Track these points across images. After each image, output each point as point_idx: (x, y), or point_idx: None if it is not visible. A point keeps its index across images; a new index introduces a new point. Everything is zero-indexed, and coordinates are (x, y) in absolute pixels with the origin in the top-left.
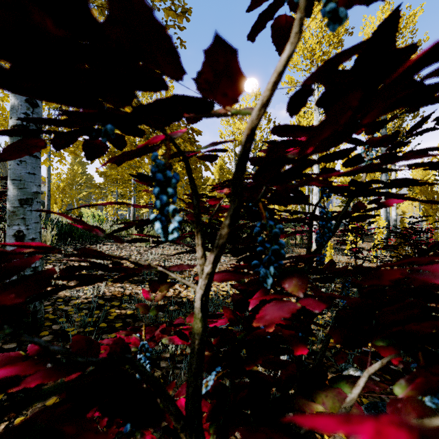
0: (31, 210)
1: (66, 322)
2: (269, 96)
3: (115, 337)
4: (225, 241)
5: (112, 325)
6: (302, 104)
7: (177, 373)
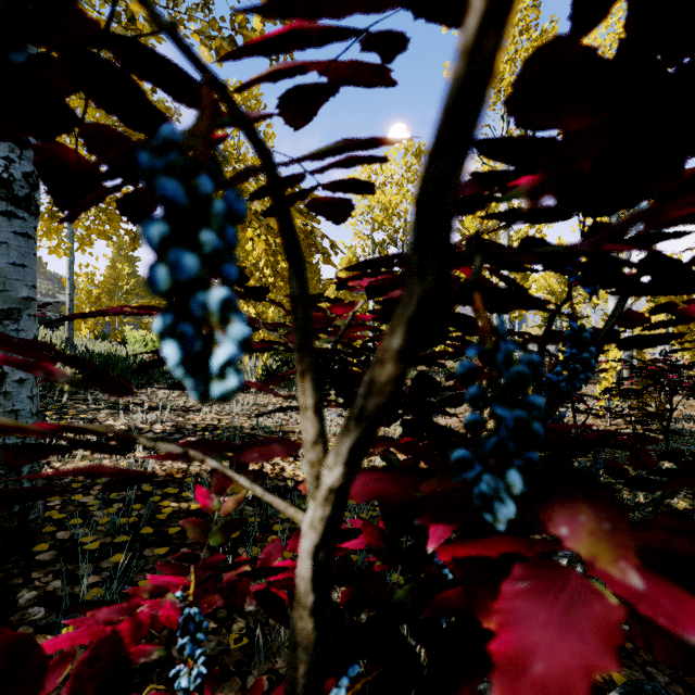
0: (18, 330)
1: (82, 526)
2: None
3: (167, 553)
4: (385, 403)
5: (163, 531)
6: None
7: (274, 624)
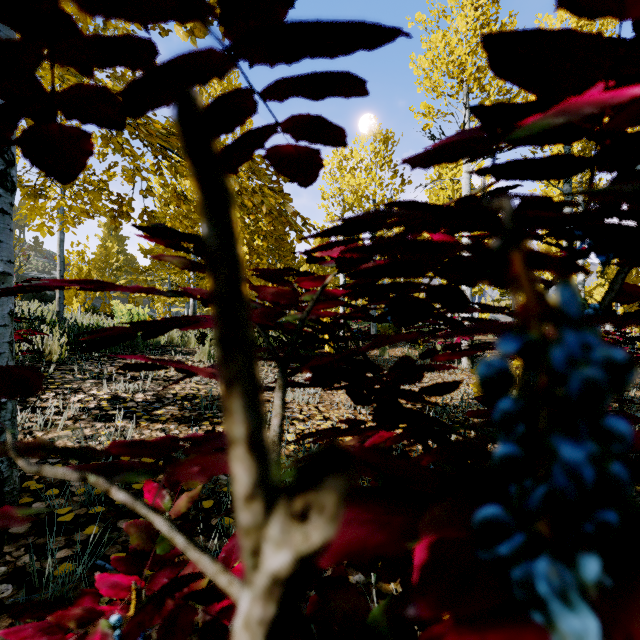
0: None
1: (58, 497)
2: None
3: None
4: None
5: None
6: None
7: None
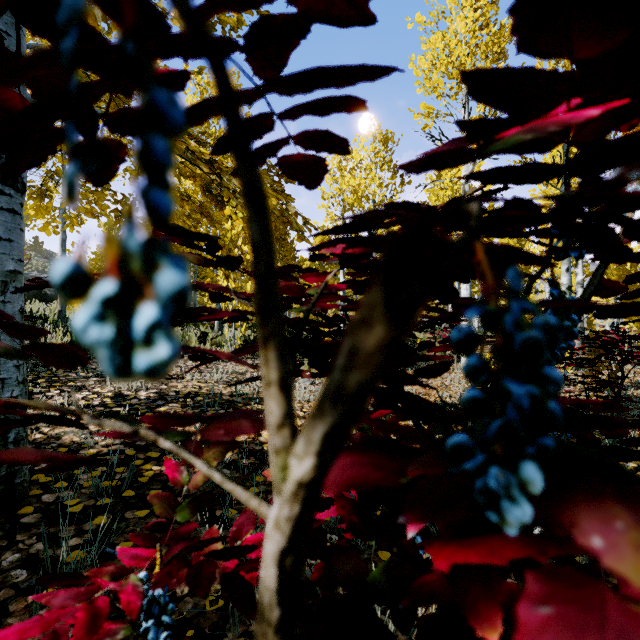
0: (5, 302)
1: (66, 489)
2: None
3: (147, 515)
4: (370, 378)
5: (145, 493)
6: None
7: None
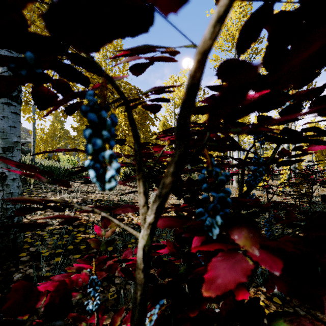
0: (12, 156)
1: (41, 245)
2: (228, 5)
3: (79, 257)
4: (168, 191)
5: (78, 247)
6: (254, 38)
7: (128, 288)
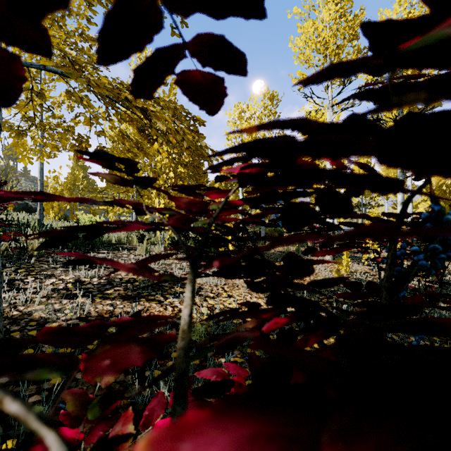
0: None
1: None
2: None
3: None
4: None
5: None
6: None
7: None
